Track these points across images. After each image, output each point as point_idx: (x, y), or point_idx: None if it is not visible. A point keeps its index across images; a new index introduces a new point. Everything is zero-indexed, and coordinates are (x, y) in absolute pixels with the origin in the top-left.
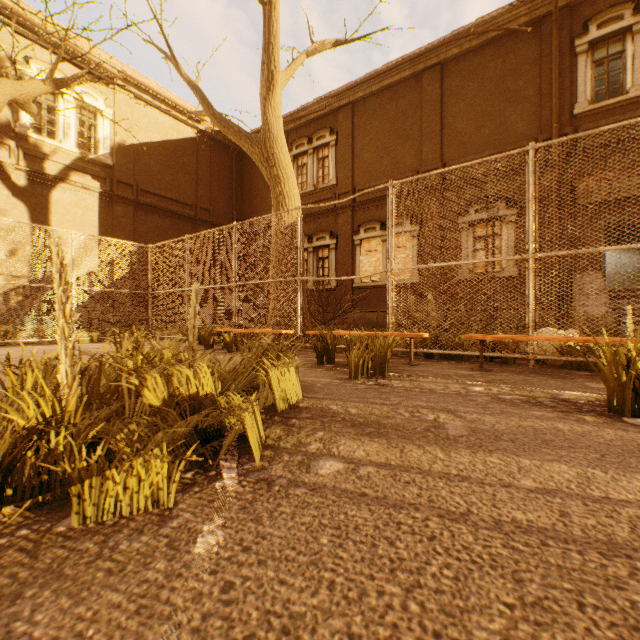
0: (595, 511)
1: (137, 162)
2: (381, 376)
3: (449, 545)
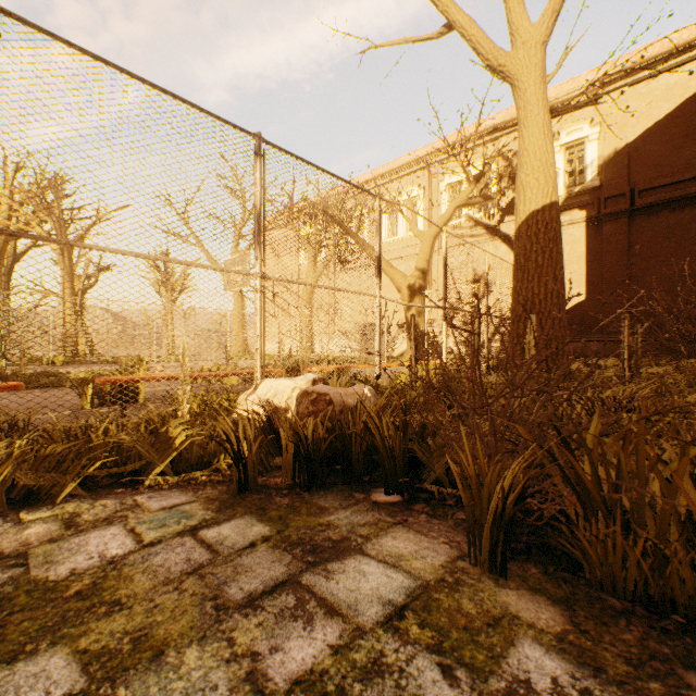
0: None
1: (633, 161)
2: None
3: None
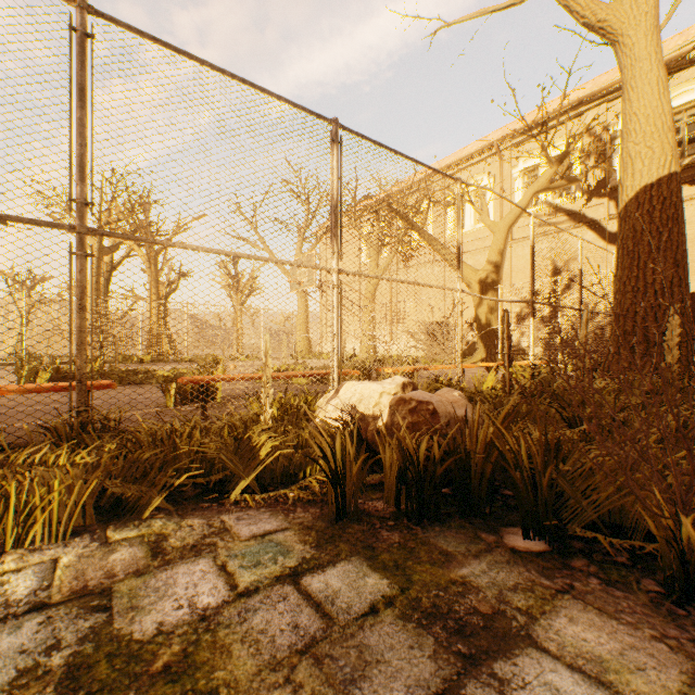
0: None
1: None
2: None
3: None
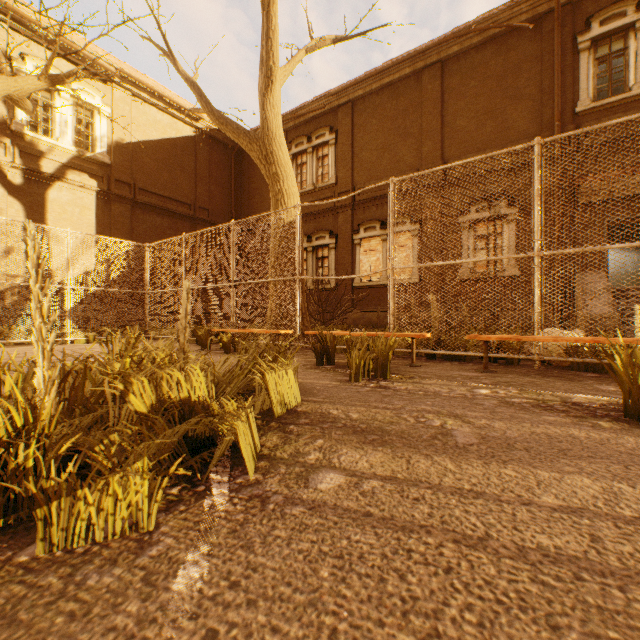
0: (630, 535)
1: (135, 160)
2: (383, 378)
3: (469, 579)
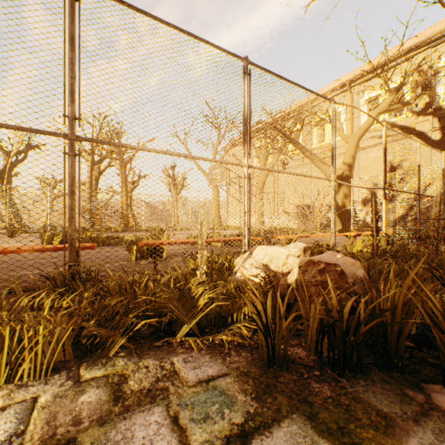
0: None
1: None
2: None
3: None
